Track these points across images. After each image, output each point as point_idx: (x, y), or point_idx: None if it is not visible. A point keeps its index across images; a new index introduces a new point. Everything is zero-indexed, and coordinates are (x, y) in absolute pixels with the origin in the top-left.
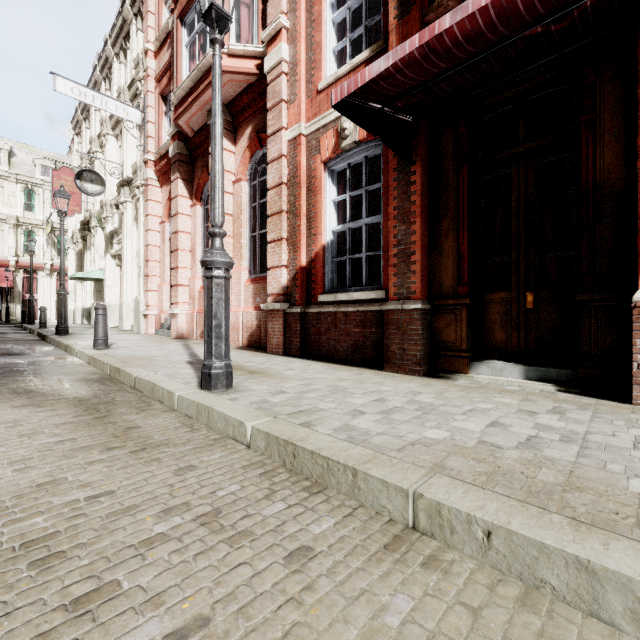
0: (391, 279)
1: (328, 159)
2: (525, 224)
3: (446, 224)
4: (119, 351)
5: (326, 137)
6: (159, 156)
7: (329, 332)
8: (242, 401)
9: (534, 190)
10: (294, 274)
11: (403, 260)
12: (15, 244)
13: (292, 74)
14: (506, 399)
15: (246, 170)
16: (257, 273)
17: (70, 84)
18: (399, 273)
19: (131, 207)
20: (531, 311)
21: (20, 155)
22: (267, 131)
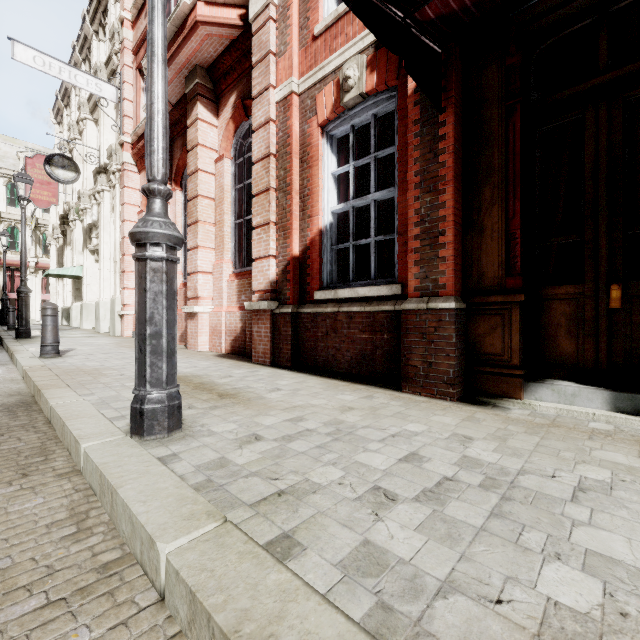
0: (411, 269)
1: (326, 121)
2: (607, 188)
3: (488, 192)
4: (69, 361)
5: (324, 93)
6: (136, 137)
7: (328, 338)
8: (183, 463)
9: (622, 138)
10: (284, 266)
11: (428, 243)
12: None
13: (282, 19)
14: (615, 454)
15: (230, 146)
16: (242, 266)
17: (32, 52)
18: (422, 260)
19: (109, 197)
20: (617, 312)
21: (3, 148)
22: (252, 92)
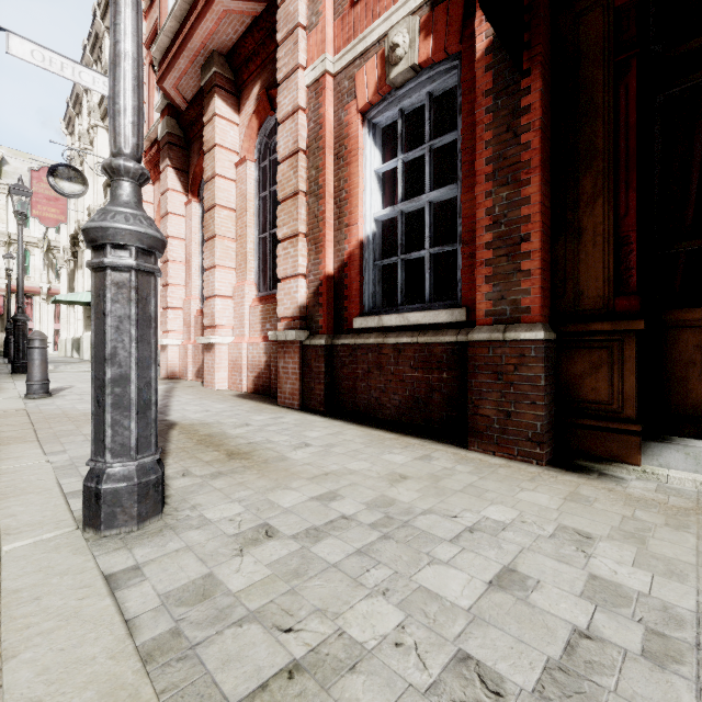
0: (480, 287)
1: (368, 105)
2: None
3: (589, 182)
4: (57, 402)
5: (365, 70)
6: (149, 143)
7: (370, 376)
8: (144, 588)
9: None
10: (316, 287)
11: (504, 252)
12: (6, 265)
13: None
14: None
15: (253, 146)
16: (268, 289)
17: (29, 46)
18: (496, 276)
19: None
20: None
21: (13, 163)
22: (277, 76)
